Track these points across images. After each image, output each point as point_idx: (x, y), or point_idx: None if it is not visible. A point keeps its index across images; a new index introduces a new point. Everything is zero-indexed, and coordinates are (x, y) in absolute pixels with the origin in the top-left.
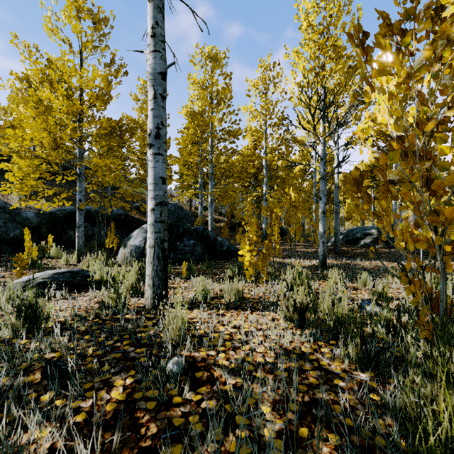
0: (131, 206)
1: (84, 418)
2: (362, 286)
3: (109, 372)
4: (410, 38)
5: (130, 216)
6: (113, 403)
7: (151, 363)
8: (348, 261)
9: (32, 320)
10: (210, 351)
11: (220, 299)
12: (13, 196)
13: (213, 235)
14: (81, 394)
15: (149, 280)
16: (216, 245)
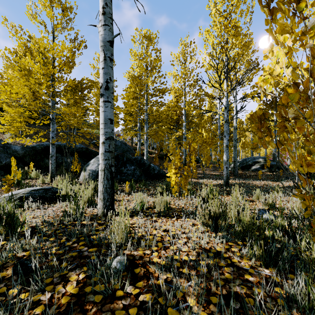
0: (89, 142)
1: (42, 311)
2: (256, 199)
3: (66, 269)
4: (305, 4)
5: (89, 149)
6: (67, 297)
7: (99, 262)
8: (244, 181)
9: (10, 225)
10: (146, 250)
11: (153, 209)
12: (6, 135)
13: (147, 163)
14: (42, 288)
15: (100, 195)
16: (149, 169)
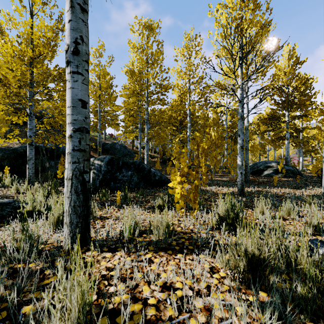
0: None
1: None
2: (286, 215)
3: None
4: None
5: None
6: None
7: None
8: (259, 188)
9: None
10: None
11: (149, 235)
12: None
13: (147, 167)
14: None
15: (66, 217)
16: (150, 175)
